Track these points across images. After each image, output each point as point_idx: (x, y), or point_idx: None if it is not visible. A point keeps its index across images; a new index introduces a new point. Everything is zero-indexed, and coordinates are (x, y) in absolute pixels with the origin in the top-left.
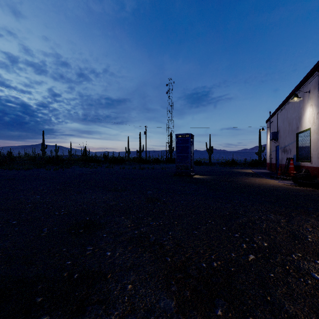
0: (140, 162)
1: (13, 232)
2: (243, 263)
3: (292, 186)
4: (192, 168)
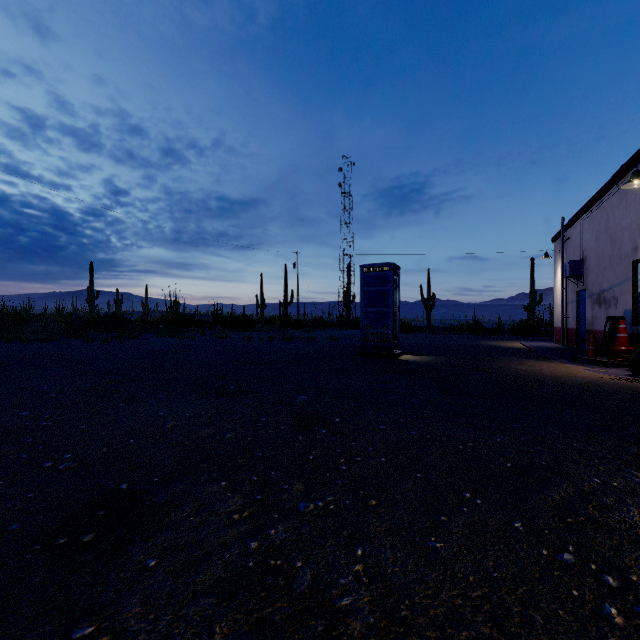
0: (286, 326)
1: None
2: None
3: (634, 381)
4: (397, 340)
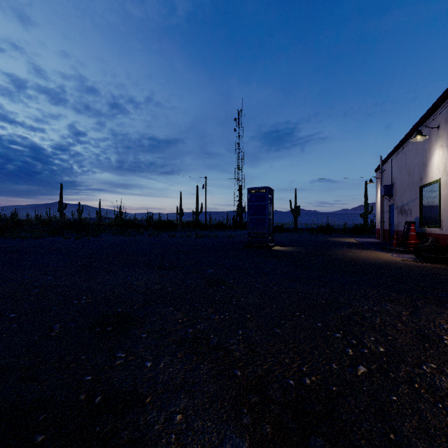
0: (198, 228)
1: (10, 330)
2: (350, 379)
3: (414, 261)
4: (271, 237)
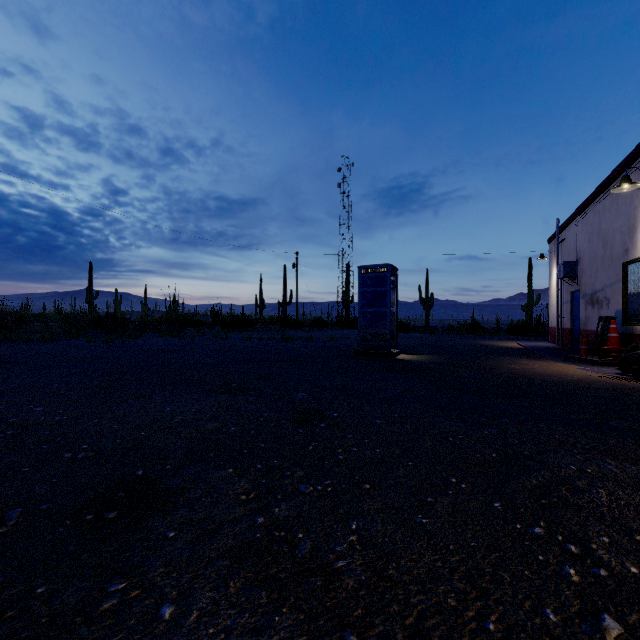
0: (285, 326)
1: None
2: None
3: (622, 379)
4: (394, 339)
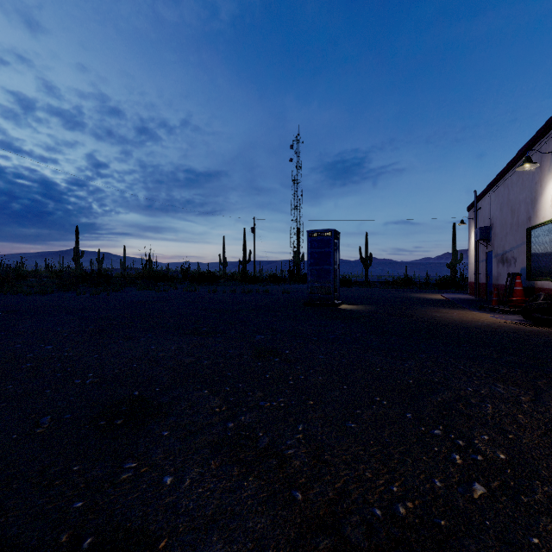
0: (245, 281)
1: None
2: (463, 506)
3: (523, 325)
4: (337, 292)
